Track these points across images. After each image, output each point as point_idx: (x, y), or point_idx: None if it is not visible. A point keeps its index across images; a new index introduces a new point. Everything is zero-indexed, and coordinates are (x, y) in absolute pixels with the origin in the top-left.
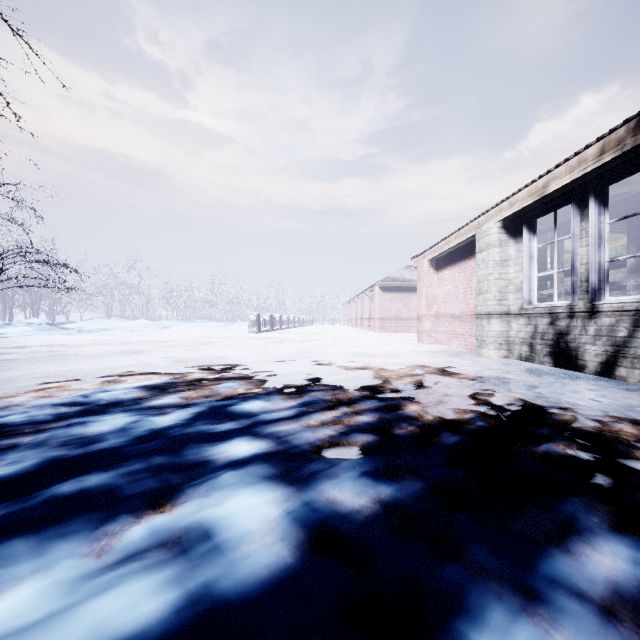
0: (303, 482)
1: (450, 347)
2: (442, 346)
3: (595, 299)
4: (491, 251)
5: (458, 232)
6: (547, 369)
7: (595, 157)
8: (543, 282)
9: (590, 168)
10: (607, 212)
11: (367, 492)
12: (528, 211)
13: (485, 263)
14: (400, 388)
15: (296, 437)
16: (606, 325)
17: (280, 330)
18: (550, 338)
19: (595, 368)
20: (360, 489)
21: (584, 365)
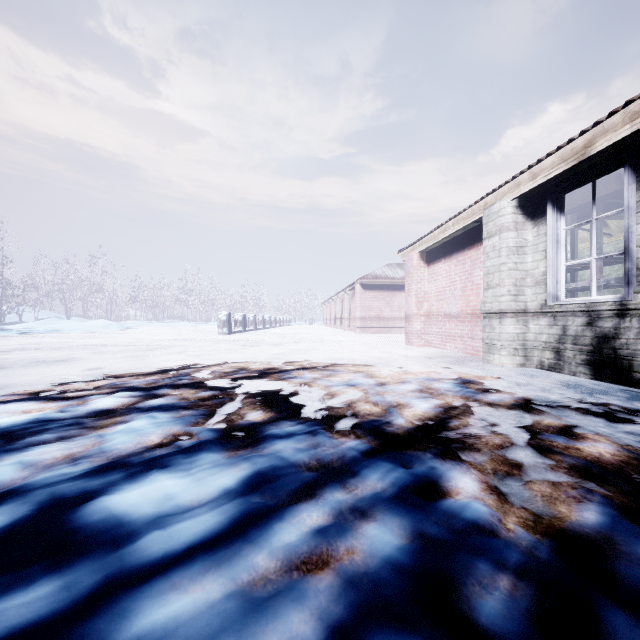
0: None
1: (445, 351)
2: (435, 349)
3: None
4: (504, 236)
5: (457, 217)
6: (586, 383)
7: None
8: None
9: None
10: None
11: None
12: (553, 185)
13: (496, 251)
14: (417, 426)
15: None
16: None
17: (254, 331)
18: (587, 343)
19: None
20: None
21: None
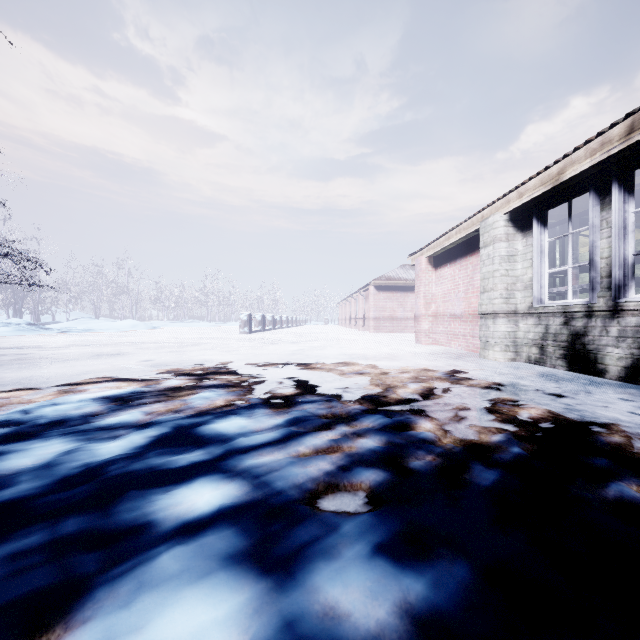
0: (286, 568)
1: (450, 348)
2: (441, 347)
3: (619, 296)
4: (497, 246)
5: (459, 227)
6: (561, 373)
7: (622, 137)
8: (550, 279)
9: (616, 149)
10: (632, 200)
11: (387, 591)
12: (538, 202)
13: (490, 259)
14: (406, 398)
15: (281, 476)
16: (632, 325)
17: (272, 330)
18: (564, 339)
19: (618, 373)
20: (375, 583)
21: (605, 369)
